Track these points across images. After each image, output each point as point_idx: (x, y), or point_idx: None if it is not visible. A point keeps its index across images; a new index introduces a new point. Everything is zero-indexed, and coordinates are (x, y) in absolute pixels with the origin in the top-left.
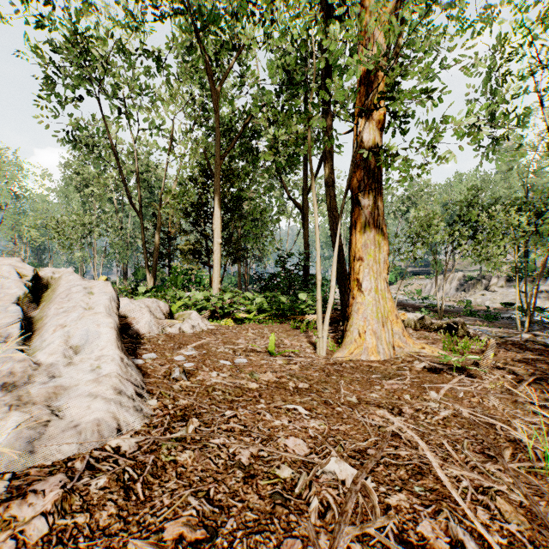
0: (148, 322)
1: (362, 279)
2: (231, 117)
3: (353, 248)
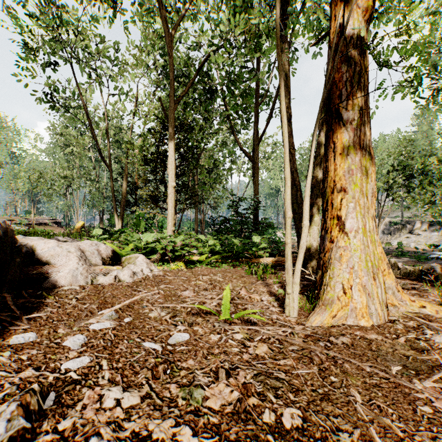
0: (73, 270)
1: (345, 216)
2: (184, 62)
3: (331, 176)
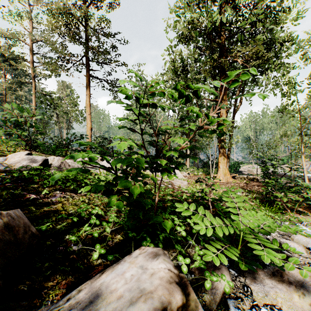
0: None
1: (220, 166)
2: None
3: (218, 160)
